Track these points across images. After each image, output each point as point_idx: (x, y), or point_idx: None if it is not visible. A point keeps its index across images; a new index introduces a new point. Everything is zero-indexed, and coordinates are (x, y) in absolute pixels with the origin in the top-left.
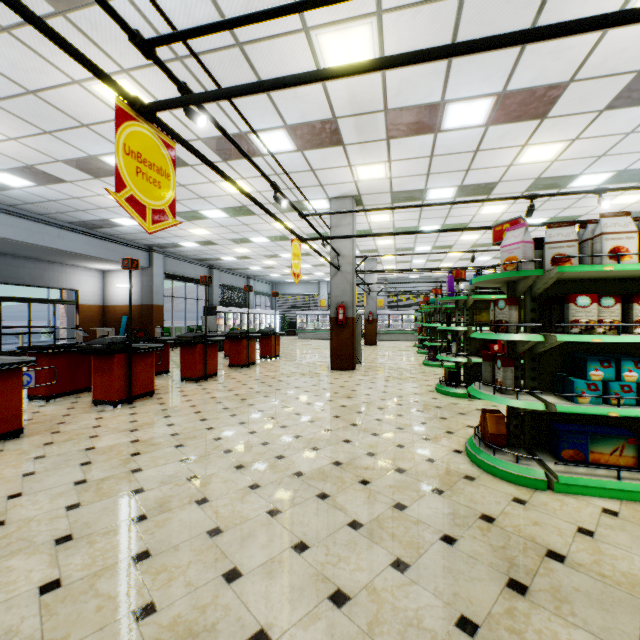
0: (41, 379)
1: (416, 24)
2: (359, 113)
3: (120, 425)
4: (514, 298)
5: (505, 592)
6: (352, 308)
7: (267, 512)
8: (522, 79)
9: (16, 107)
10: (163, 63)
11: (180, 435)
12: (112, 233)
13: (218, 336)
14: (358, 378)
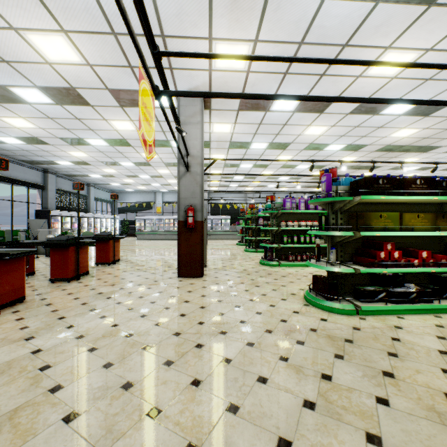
0: None
1: None
2: None
3: None
4: None
5: None
6: (202, 211)
7: None
8: None
9: None
10: None
11: None
12: None
13: (36, 243)
14: (214, 289)
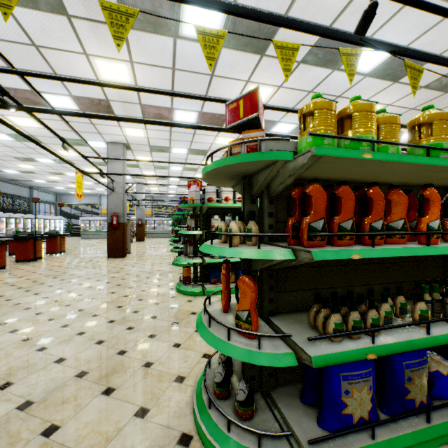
0: None
1: (152, 72)
2: (124, 101)
3: None
4: (193, 215)
5: (170, 325)
6: (123, 216)
7: (61, 327)
8: (208, 109)
9: None
10: None
11: None
12: None
13: (4, 238)
14: (127, 261)
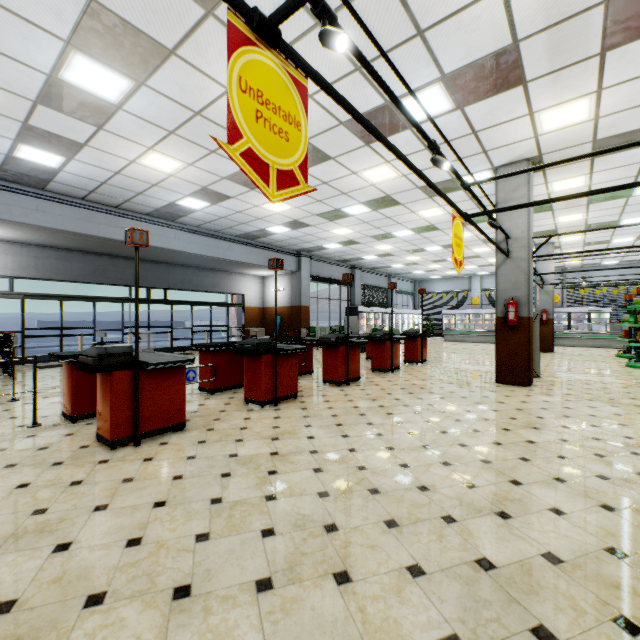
0: (207, 374)
1: None
2: (557, 21)
3: (263, 430)
4: None
5: None
6: (528, 305)
7: None
8: None
9: (189, 132)
10: None
11: (319, 454)
12: (268, 242)
13: (360, 337)
14: (540, 398)
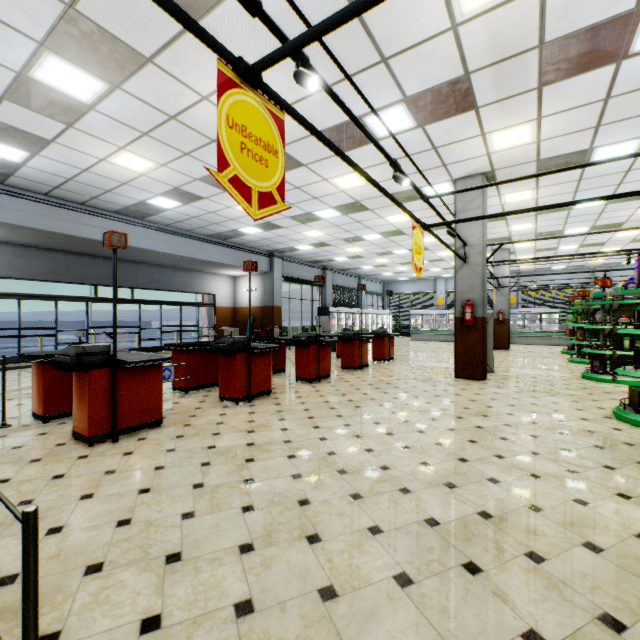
0: (181, 373)
1: None
2: (501, 59)
3: (239, 424)
4: None
5: None
6: (482, 306)
7: (394, 577)
8: None
9: (163, 135)
10: (270, 19)
11: (292, 443)
12: (240, 242)
13: (331, 336)
14: (492, 390)
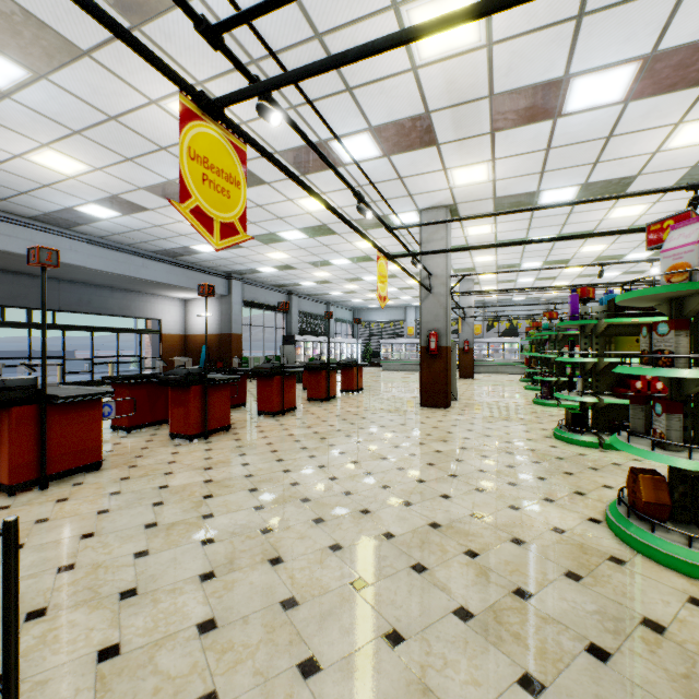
0: (123, 410)
1: None
2: (457, 103)
3: (195, 462)
4: (683, 320)
5: None
6: (446, 336)
7: (351, 583)
8: (682, 32)
9: (100, 135)
10: (232, 53)
11: (255, 477)
12: (192, 261)
13: (296, 367)
14: (454, 418)
